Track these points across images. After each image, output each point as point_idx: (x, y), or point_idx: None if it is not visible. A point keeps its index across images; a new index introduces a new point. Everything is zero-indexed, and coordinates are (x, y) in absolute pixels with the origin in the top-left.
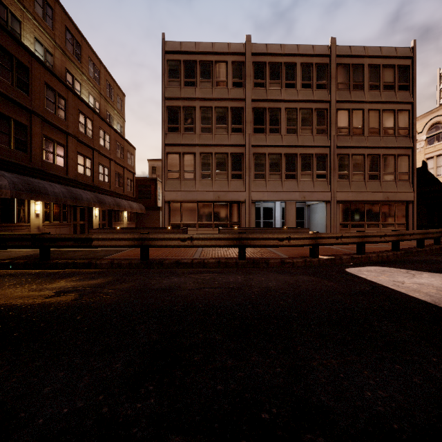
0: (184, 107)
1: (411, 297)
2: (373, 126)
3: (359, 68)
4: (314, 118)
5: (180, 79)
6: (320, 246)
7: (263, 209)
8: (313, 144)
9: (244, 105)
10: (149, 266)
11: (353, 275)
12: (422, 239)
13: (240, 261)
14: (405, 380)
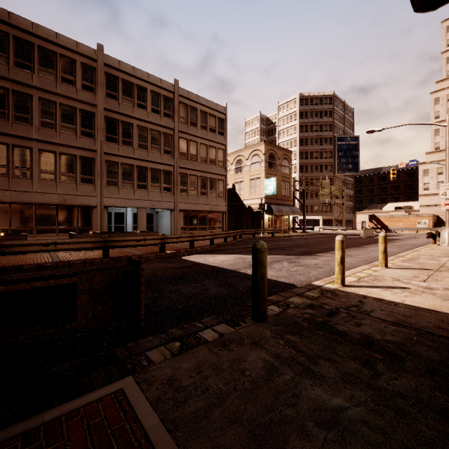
0: (15, 91)
1: (209, 265)
2: (203, 155)
3: (194, 110)
4: (162, 140)
5: (8, 55)
6: (166, 245)
7: (114, 214)
8: (161, 162)
9: (96, 111)
10: (2, 273)
11: (185, 260)
12: (226, 237)
13: (105, 259)
14: (195, 286)
